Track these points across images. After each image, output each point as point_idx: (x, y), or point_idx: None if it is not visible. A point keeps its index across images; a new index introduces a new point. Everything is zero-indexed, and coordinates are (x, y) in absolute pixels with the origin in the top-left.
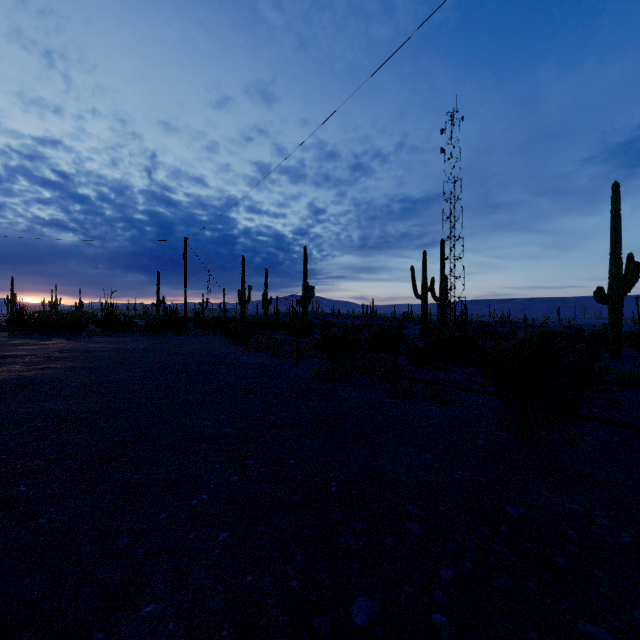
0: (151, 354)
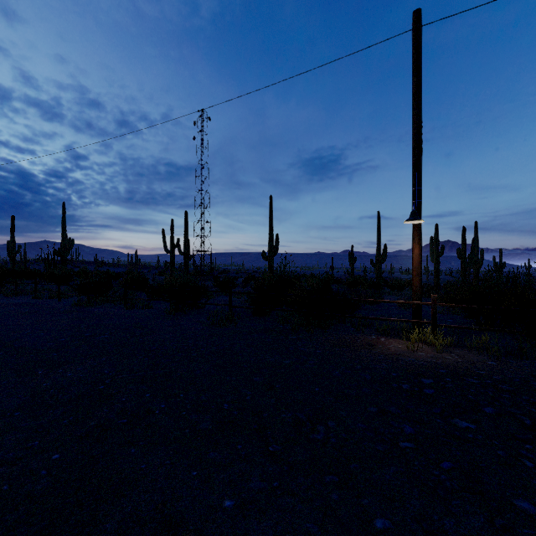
0: None
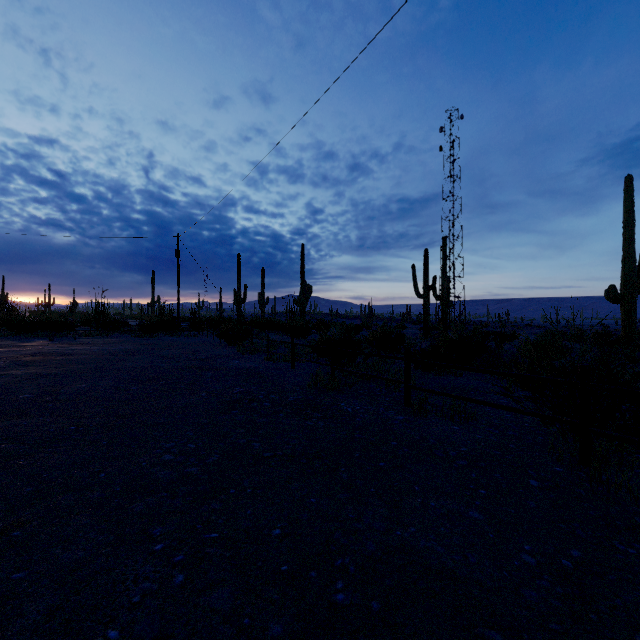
0: (133, 357)
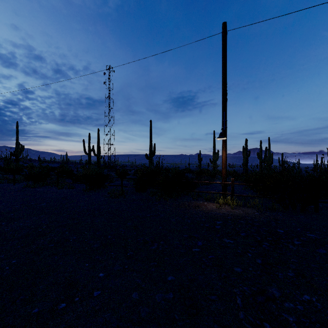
0: None
